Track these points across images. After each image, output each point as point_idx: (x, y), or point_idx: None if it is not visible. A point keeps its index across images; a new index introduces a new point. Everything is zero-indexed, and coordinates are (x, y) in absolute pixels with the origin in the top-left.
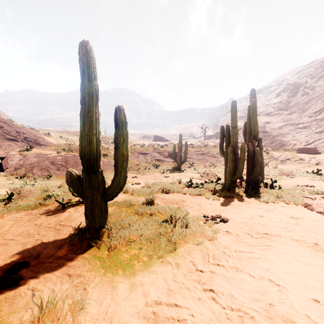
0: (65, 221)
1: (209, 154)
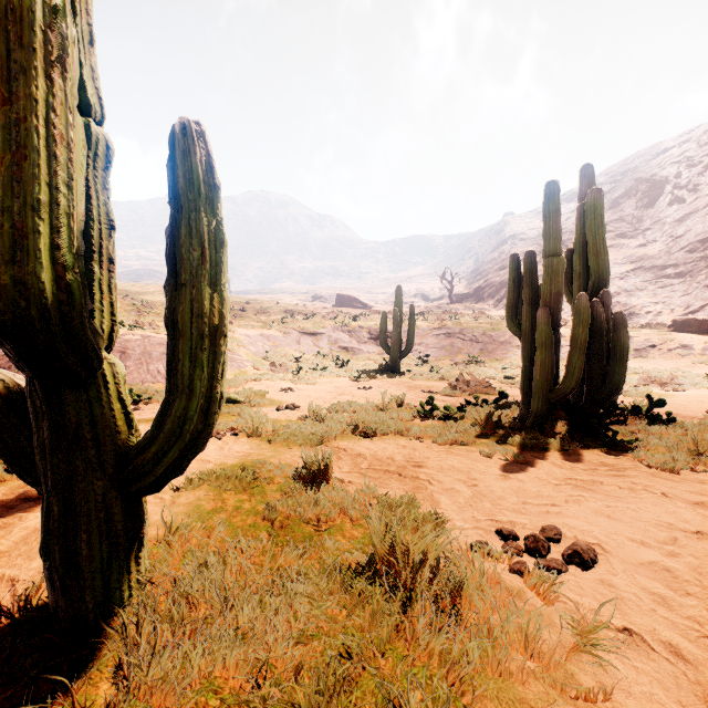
0: (8, 557)
1: (464, 335)
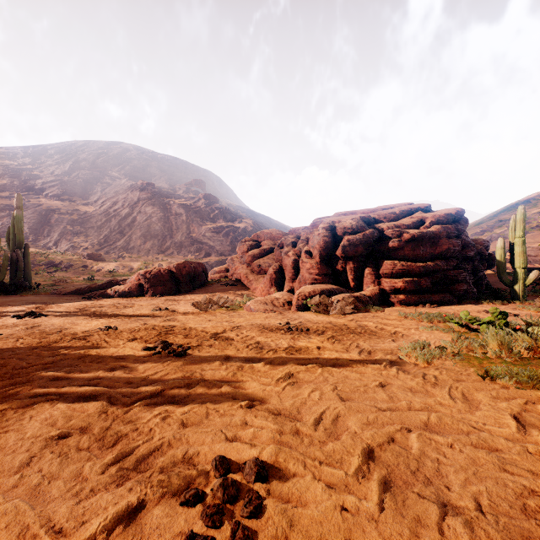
0: None
1: None
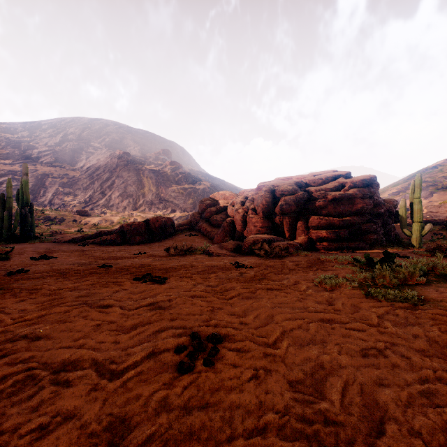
0: None
1: None
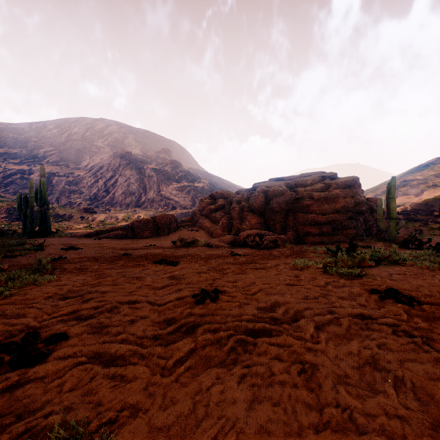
0: None
1: None
